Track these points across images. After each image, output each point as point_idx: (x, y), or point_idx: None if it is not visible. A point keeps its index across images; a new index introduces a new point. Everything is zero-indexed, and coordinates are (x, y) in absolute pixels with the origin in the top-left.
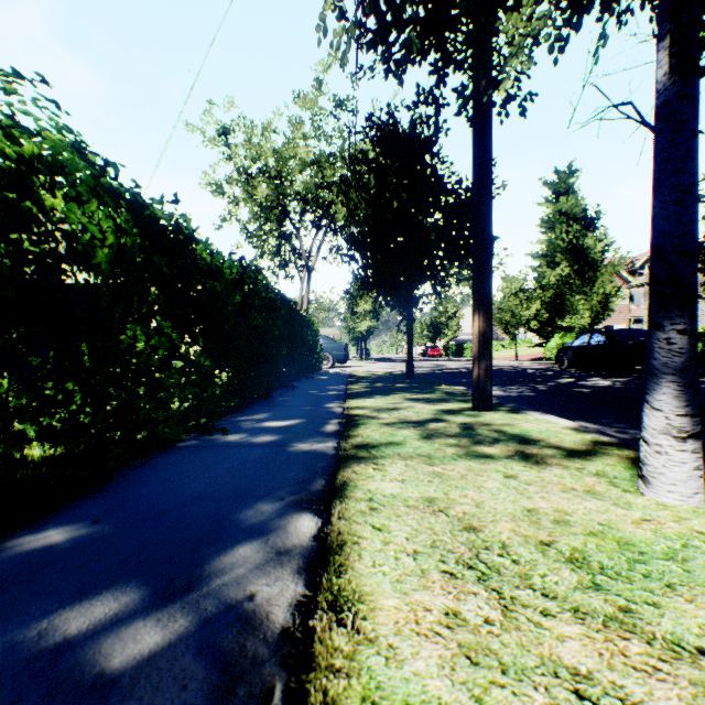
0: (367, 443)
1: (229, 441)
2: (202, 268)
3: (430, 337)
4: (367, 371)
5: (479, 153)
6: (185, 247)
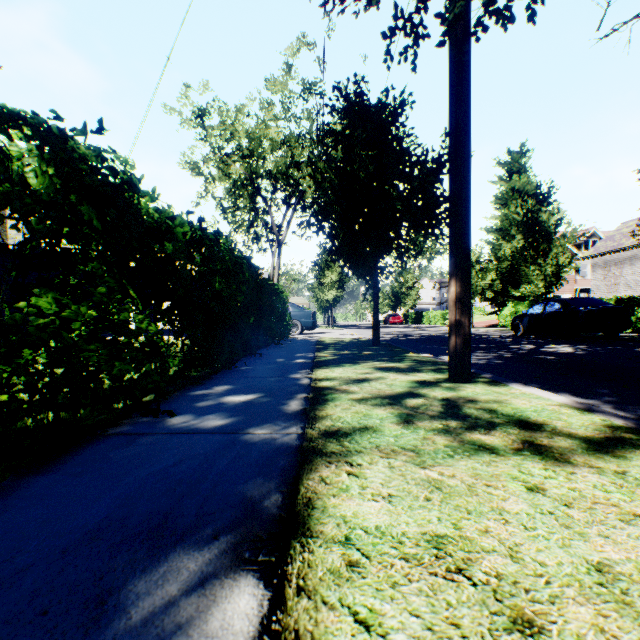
0: (337, 429)
1: (174, 425)
2: (148, 223)
3: (391, 306)
4: (334, 338)
5: (457, 105)
6: (122, 195)
